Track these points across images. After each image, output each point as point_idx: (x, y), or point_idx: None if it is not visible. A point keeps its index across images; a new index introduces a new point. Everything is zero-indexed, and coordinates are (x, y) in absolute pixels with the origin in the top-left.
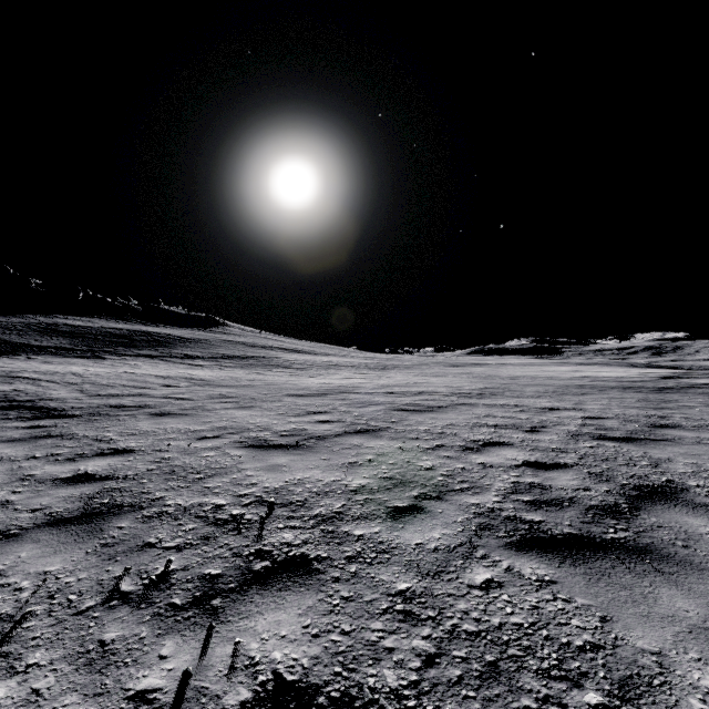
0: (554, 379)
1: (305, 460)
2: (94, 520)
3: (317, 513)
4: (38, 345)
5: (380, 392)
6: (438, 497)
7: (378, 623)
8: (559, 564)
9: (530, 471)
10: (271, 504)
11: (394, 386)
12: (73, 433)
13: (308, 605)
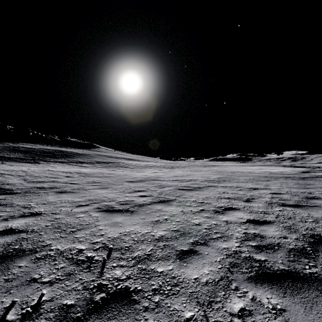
0: (252, 173)
1: (131, 219)
2: (6, 260)
3: (136, 255)
4: (8, 156)
5: (170, 180)
6: (204, 244)
7: None
8: (283, 294)
9: (251, 225)
10: (111, 249)
11: (177, 176)
12: (12, 203)
13: None
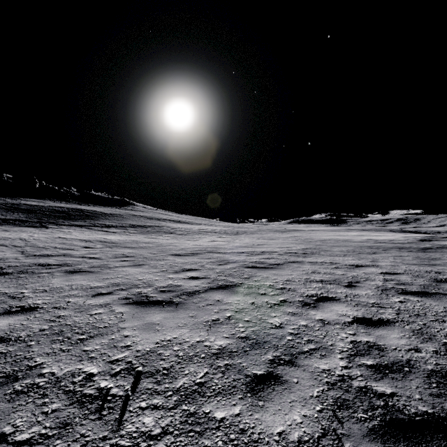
0: (350, 241)
1: (175, 317)
2: None
3: (180, 385)
4: (3, 218)
5: (235, 252)
6: (290, 362)
7: None
8: None
9: (362, 328)
10: (139, 373)
11: (244, 247)
12: None
13: None
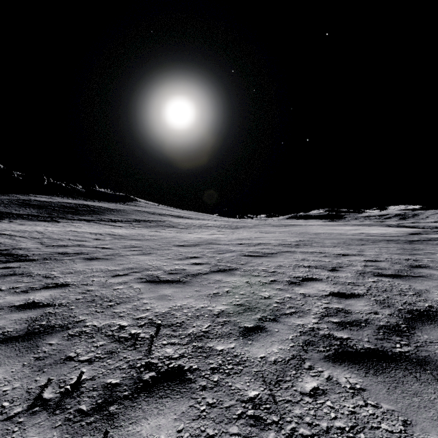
0: (342, 235)
1: (183, 291)
2: (33, 338)
3: (190, 332)
4: (16, 213)
5: (233, 243)
6: (274, 320)
7: (234, 427)
8: (365, 374)
9: (335, 299)
10: (159, 325)
11: (242, 239)
12: (30, 272)
13: (182, 411)
